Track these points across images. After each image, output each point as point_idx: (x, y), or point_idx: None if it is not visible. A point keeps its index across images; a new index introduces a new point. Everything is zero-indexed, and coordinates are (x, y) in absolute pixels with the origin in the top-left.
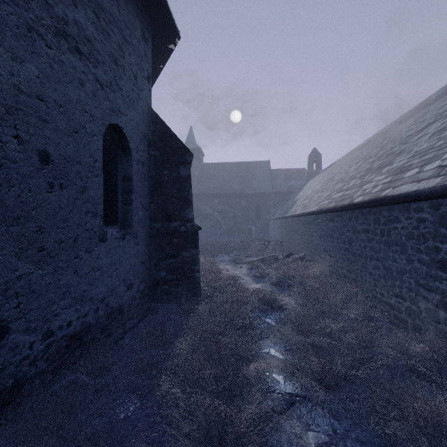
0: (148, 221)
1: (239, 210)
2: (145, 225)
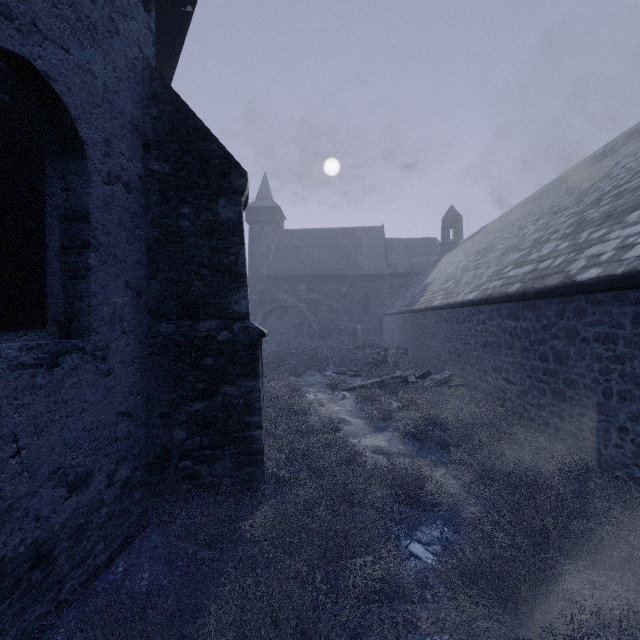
0: (145, 319)
1: (337, 300)
2: (136, 327)
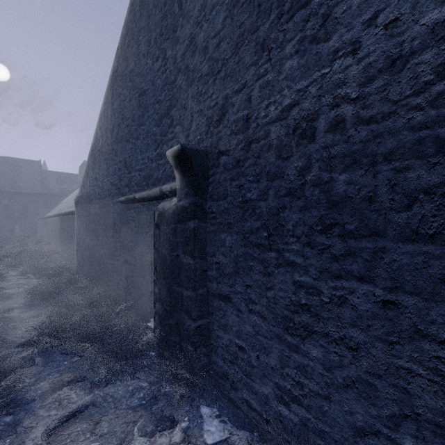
0: None
1: None
2: None
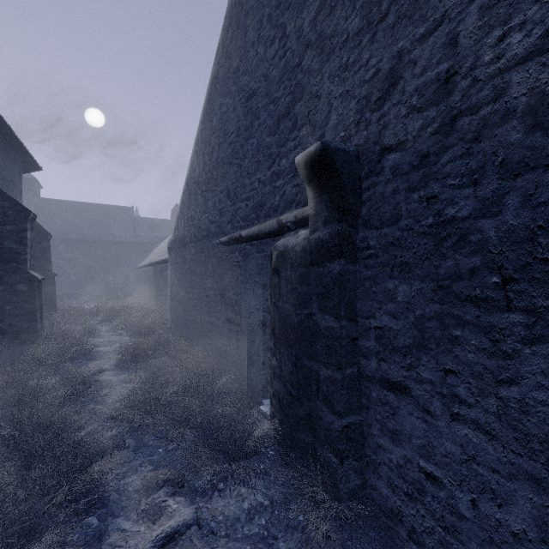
0: None
1: (94, 259)
2: None
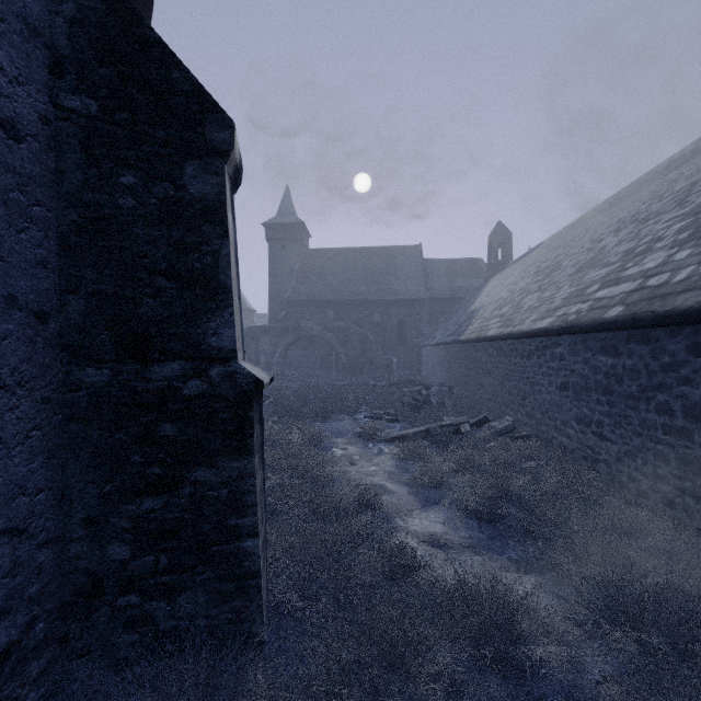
0: (56, 361)
1: (369, 329)
2: (33, 376)
